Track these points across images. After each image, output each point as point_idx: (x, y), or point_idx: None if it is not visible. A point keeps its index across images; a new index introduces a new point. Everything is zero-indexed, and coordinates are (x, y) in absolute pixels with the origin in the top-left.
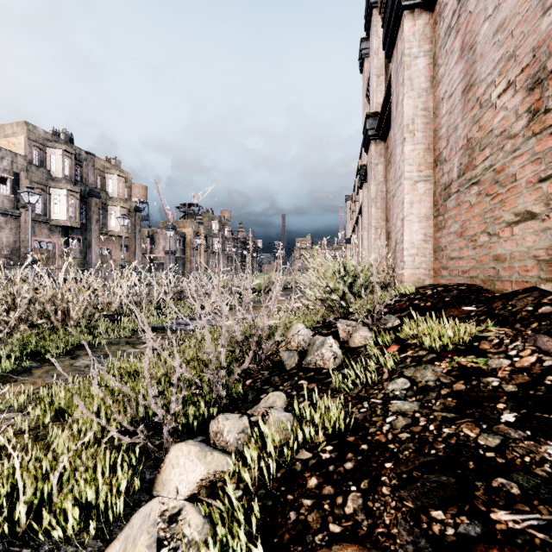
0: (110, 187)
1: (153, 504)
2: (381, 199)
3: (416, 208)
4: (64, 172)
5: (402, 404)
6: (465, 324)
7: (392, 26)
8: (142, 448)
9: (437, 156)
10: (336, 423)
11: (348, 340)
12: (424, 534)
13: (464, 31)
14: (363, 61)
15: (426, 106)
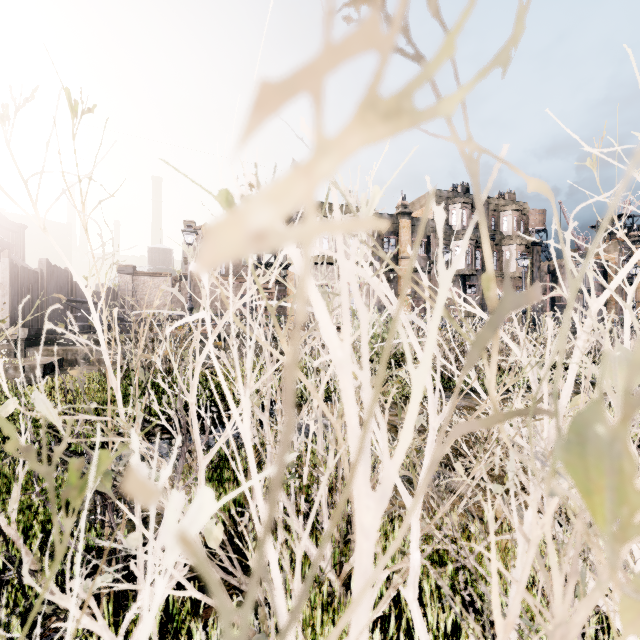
0: (504, 225)
1: None
2: None
3: None
4: (462, 223)
5: None
6: None
7: None
8: None
9: None
10: None
11: None
12: None
13: None
14: None
15: None
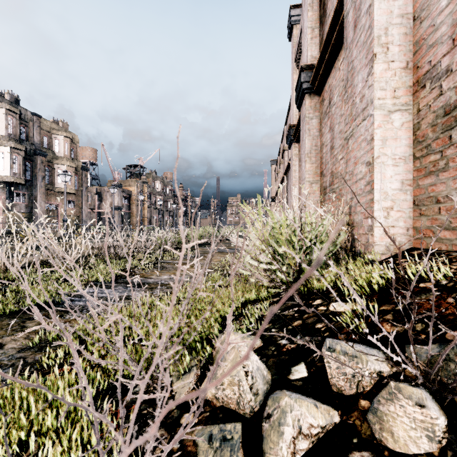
0: (57, 147)
1: None
2: (316, 154)
3: (390, 147)
4: (8, 130)
5: None
6: None
7: None
8: None
9: (425, 73)
10: None
11: (371, 419)
12: None
13: None
14: (292, 28)
15: (404, 11)
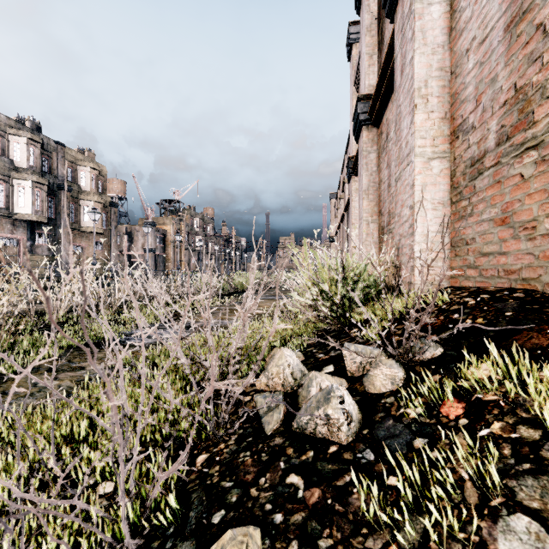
0: (83, 180)
1: None
2: (374, 191)
3: (429, 192)
4: (29, 162)
5: None
6: None
7: None
8: None
9: (459, 125)
10: None
11: (364, 380)
12: None
13: None
14: (351, 47)
15: (442, 65)
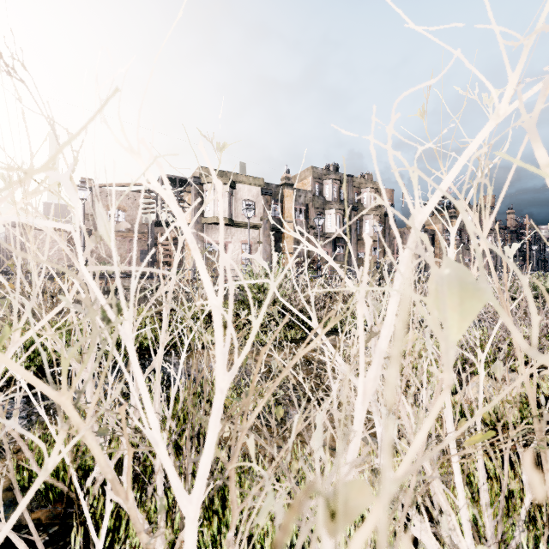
0: (364, 199)
1: (477, 380)
2: None
3: None
4: (333, 196)
5: None
6: None
7: None
8: None
9: None
10: None
11: None
12: None
13: None
14: None
15: None
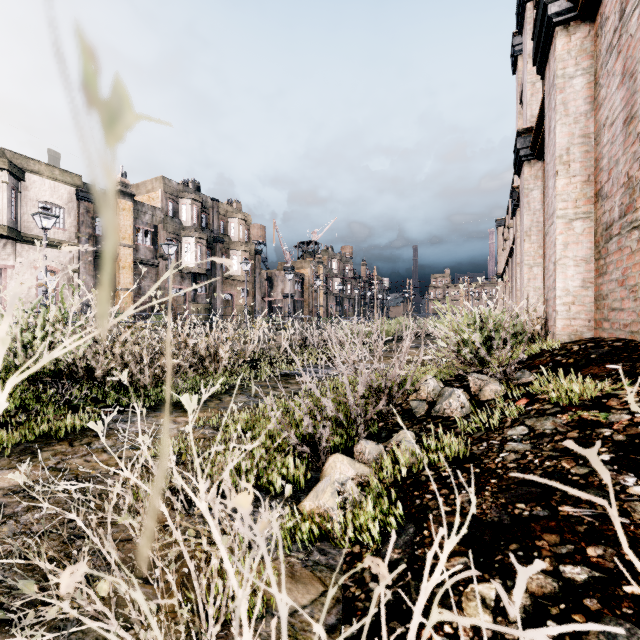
0: (232, 231)
1: (332, 474)
2: (537, 231)
3: (571, 250)
4: (193, 220)
5: (516, 445)
6: (601, 382)
7: (543, 42)
8: (305, 460)
9: (598, 190)
10: (455, 452)
11: (478, 393)
12: (508, 513)
13: (625, 55)
14: (516, 60)
15: (585, 132)
